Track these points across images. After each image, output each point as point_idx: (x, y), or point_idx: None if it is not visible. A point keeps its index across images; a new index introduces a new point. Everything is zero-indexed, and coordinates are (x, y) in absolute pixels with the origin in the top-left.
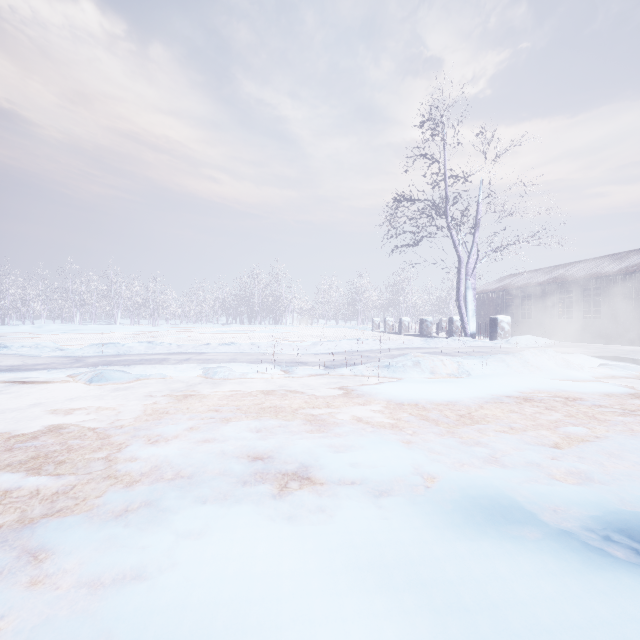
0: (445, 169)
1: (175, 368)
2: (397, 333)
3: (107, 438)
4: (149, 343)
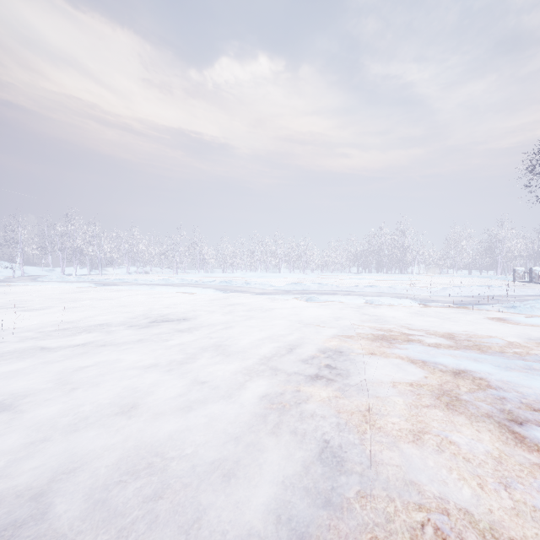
0: None
1: (345, 298)
2: None
3: (338, 319)
4: (319, 284)
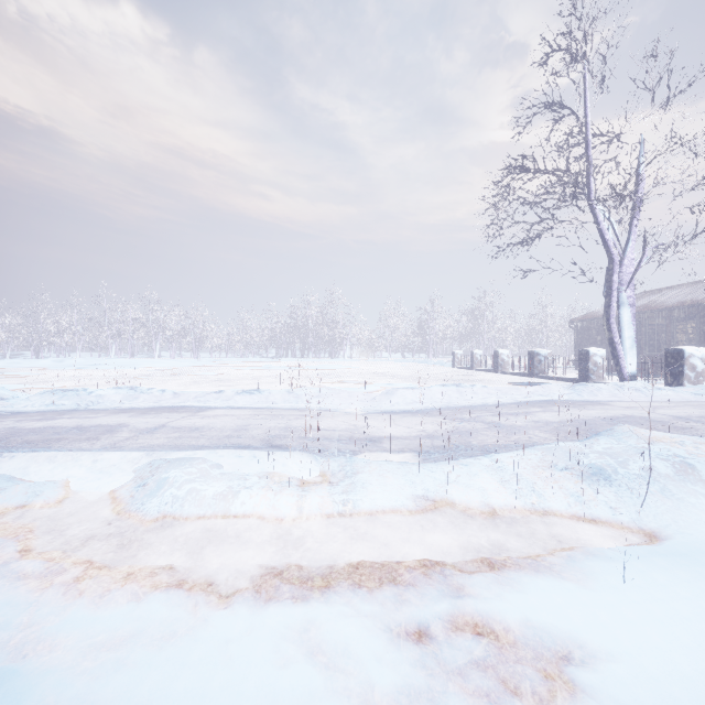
0: (586, 121)
1: (93, 462)
2: (490, 370)
3: None
4: (130, 390)
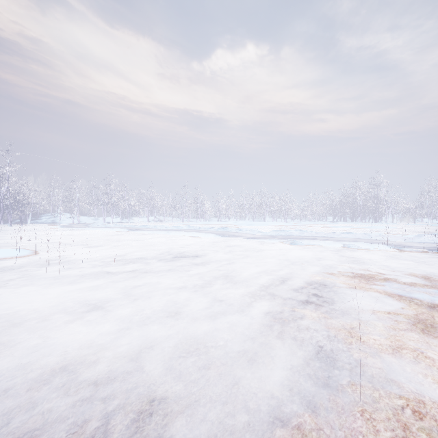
0: None
1: (324, 242)
2: None
3: (320, 260)
4: (300, 230)
